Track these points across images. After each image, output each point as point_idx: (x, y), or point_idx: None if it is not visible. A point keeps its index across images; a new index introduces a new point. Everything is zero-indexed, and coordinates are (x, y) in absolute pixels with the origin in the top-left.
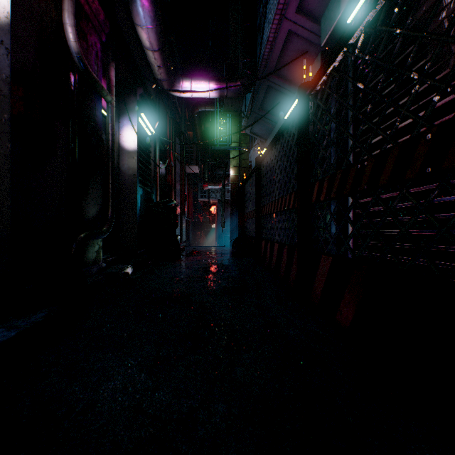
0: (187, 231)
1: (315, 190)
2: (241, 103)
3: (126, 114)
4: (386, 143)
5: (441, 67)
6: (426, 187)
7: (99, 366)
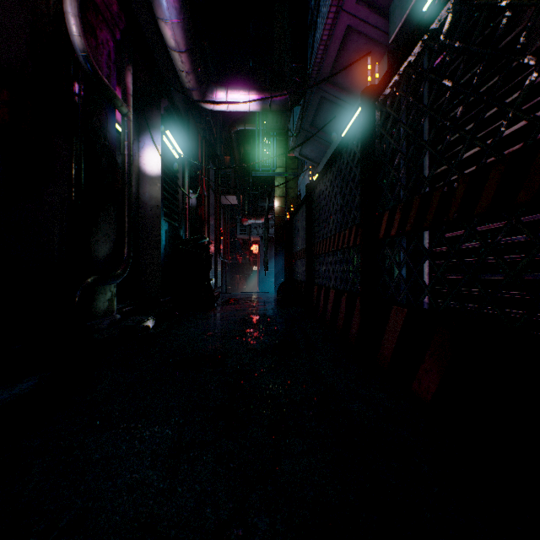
0: (223, 274)
1: (383, 222)
2: (288, 119)
3: (148, 131)
4: (485, 156)
5: None
6: (528, 218)
7: (100, 456)
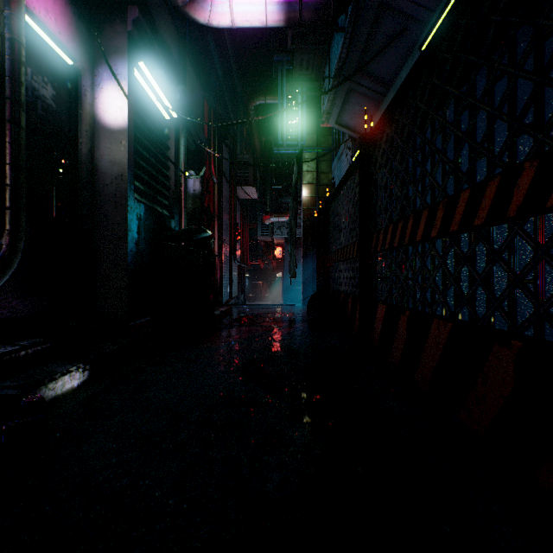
0: (239, 282)
1: None
2: (324, 60)
3: (108, 58)
4: None
5: None
6: None
7: None
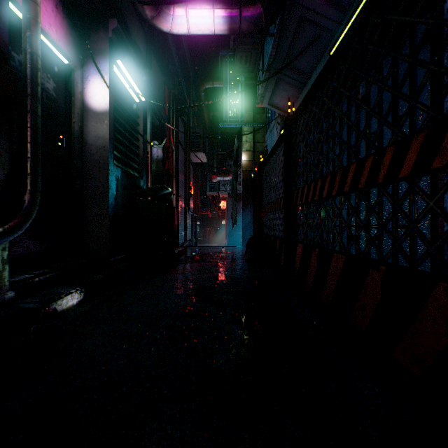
0: (192, 228)
1: None
2: (258, 56)
3: (94, 58)
4: None
5: None
6: None
7: None
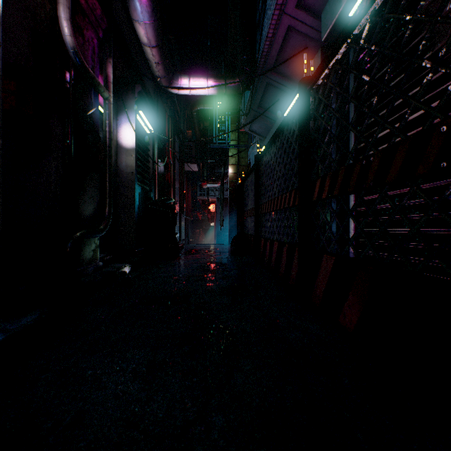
0: (186, 229)
1: (316, 187)
2: (240, 101)
3: (124, 111)
4: (394, 137)
5: (449, 59)
6: (432, 184)
7: (91, 373)
